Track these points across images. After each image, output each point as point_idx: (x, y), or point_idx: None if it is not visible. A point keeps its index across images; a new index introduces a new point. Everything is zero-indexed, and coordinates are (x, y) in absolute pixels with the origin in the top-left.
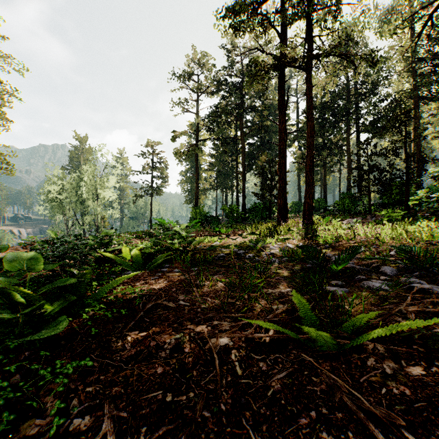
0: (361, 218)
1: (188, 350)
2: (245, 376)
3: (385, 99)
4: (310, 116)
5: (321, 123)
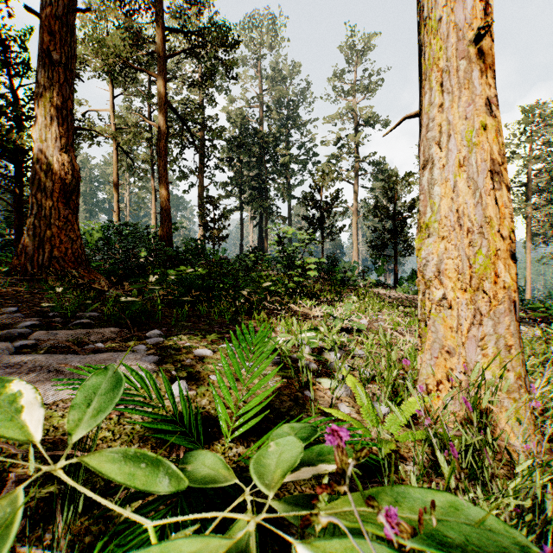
0: None
1: None
2: None
3: None
4: None
5: None
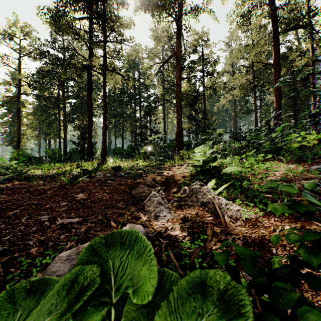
0: (132, 159)
1: (32, 190)
2: (48, 189)
3: (151, 96)
4: (105, 102)
5: (120, 101)
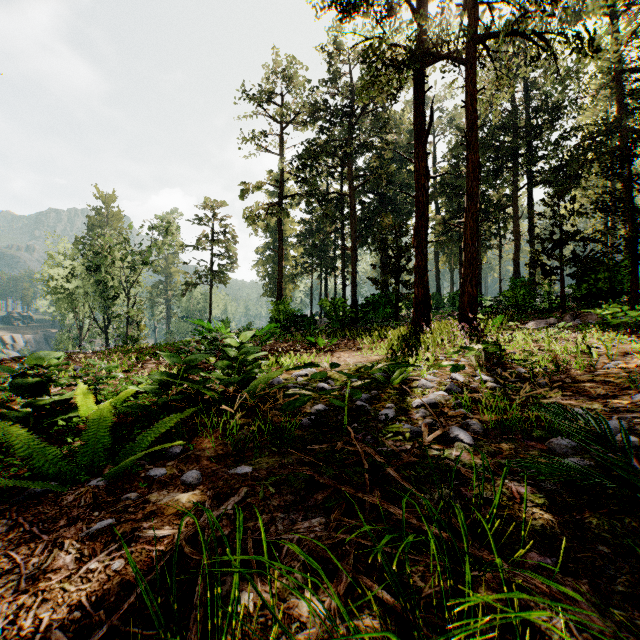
0: (555, 319)
1: None
2: None
3: (574, 134)
4: (472, 143)
5: None
